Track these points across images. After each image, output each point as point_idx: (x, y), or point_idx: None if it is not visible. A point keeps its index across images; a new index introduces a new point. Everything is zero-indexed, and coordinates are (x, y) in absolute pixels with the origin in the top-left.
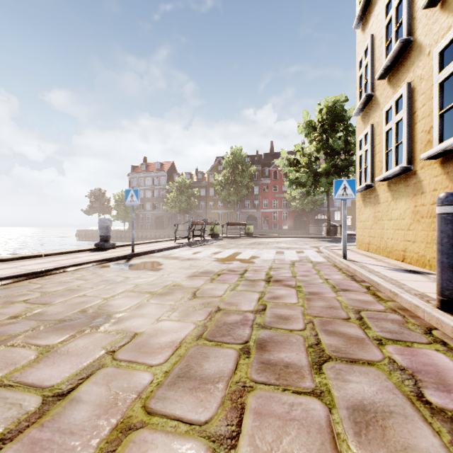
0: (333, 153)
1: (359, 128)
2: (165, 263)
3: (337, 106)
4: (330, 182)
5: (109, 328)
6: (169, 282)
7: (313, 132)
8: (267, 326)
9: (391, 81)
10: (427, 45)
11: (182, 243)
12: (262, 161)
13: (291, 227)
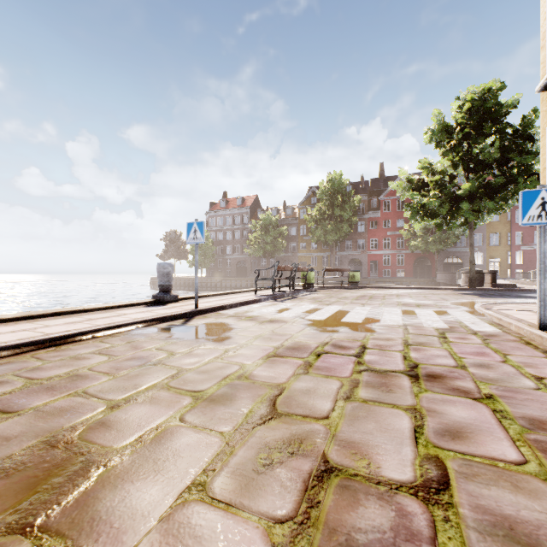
0: (479, 167)
1: None
2: (235, 327)
3: (487, 98)
4: (477, 208)
5: (52, 527)
6: (233, 369)
7: (448, 138)
8: None
9: None
10: None
11: (264, 296)
12: (369, 189)
13: (410, 274)
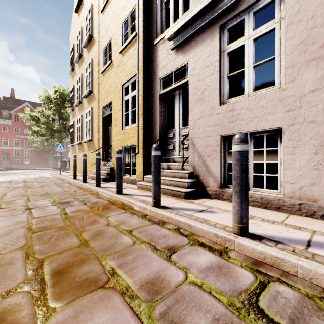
0: (63, 119)
1: (71, 119)
2: None
3: (66, 93)
4: (62, 136)
5: None
6: None
7: (50, 103)
8: (29, 186)
9: (79, 109)
10: (85, 107)
11: None
12: (2, 103)
13: (34, 162)
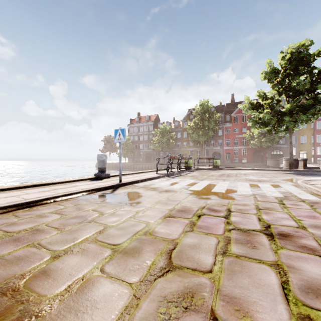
0: (296, 94)
1: None
2: (144, 195)
3: (301, 50)
4: (295, 120)
5: None
6: (141, 226)
7: (276, 77)
8: None
9: None
10: None
11: (162, 174)
12: (225, 110)
13: (250, 161)
